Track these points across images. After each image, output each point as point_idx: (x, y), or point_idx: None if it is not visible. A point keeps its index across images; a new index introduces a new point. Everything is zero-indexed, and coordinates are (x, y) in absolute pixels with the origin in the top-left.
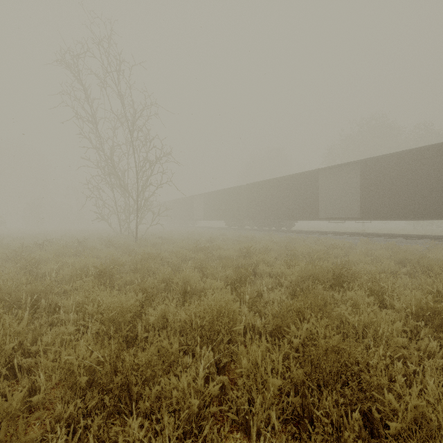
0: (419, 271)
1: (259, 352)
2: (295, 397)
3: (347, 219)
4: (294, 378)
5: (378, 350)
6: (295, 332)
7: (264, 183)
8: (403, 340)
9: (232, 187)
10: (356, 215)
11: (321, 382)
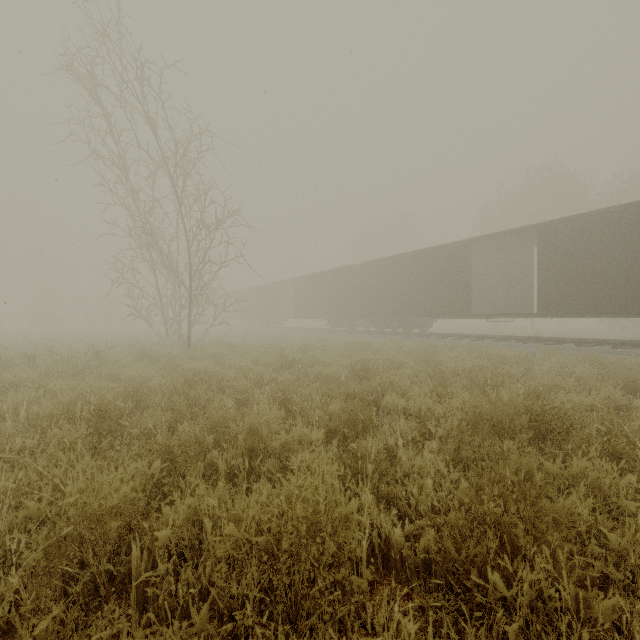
0: None
1: None
2: None
3: (515, 316)
4: None
5: None
6: (501, 590)
7: (386, 261)
8: None
9: (337, 269)
10: (528, 310)
11: None
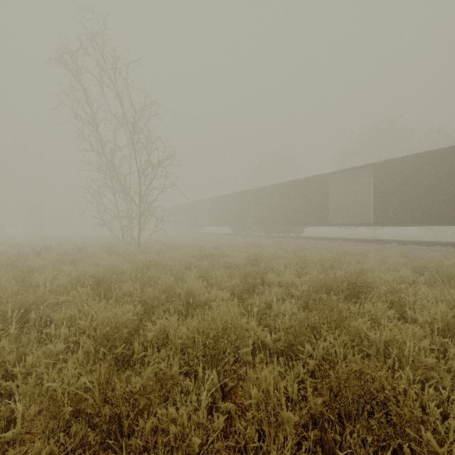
0: (439, 281)
1: (271, 379)
2: (313, 431)
3: (358, 225)
4: (311, 409)
5: (406, 374)
6: (310, 351)
7: (272, 187)
8: (432, 360)
9: (238, 192)
10: (368, 221)
11: (342, 413)
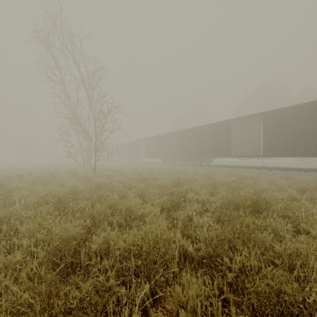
0: None
1: (198, 301)
2: None
3: (252, 157)
4: None
5: (315, 287)
6: (228, 264)
7: (190, 130)
8: None
9: (166, 133)
10: (259, 154)
11: None
